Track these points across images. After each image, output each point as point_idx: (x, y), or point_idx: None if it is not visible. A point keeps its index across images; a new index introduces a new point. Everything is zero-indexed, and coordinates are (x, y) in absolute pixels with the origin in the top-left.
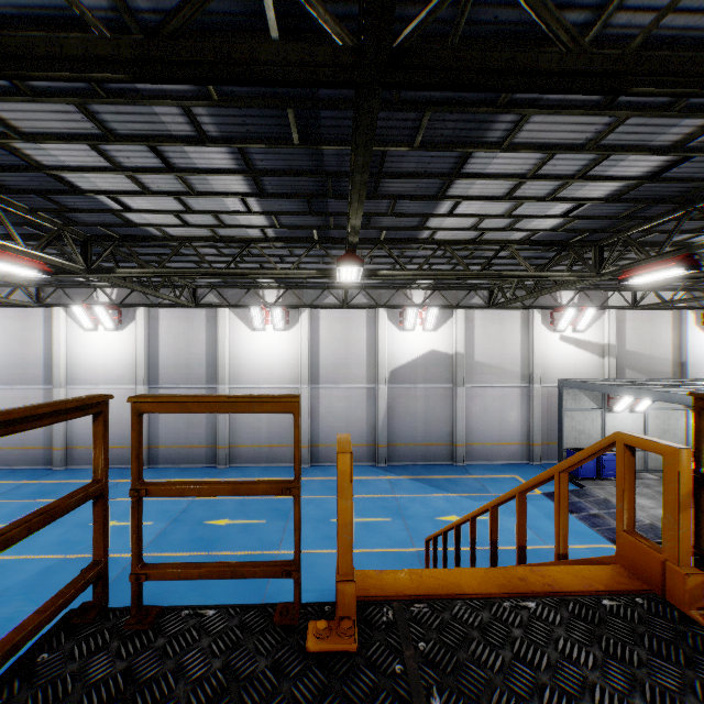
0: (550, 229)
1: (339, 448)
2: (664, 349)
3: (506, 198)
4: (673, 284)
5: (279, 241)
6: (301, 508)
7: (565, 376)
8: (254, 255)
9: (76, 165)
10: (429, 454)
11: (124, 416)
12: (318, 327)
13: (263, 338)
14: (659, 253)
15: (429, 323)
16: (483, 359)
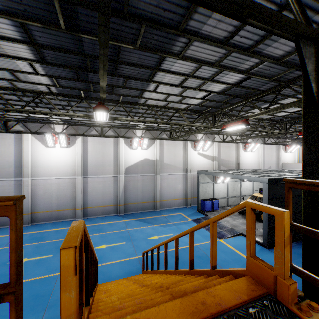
0: (196, 104)
1: (64, 242)
2: (233, 158)
3: (180, 86)
4: (236, 133)
5: (60, 95)
6: None
7: (200, 169)
8: (45, 103)
9: None
10: (144, 207)
11: None
12: (87, 146)
13: (54, 151)
14: (236, 118)
15: (144, 146)
16: (167, 162)
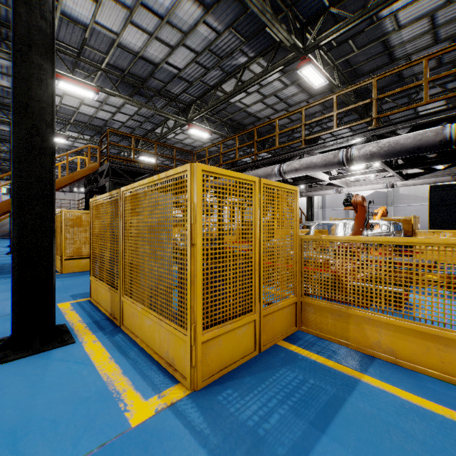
0: None
1: None
2: None
3: None
4: None
5: None
6: None
7: None
8: None
9: (248, 160)
10: None
11: None
12: None
13: None
14: None
15: None
16: (404, 192)
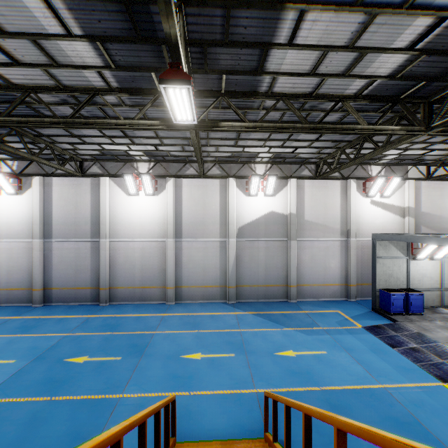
0: (388, 76)
1: None
2: None
3: (358, 3)
4: None
5: (123, 92)
6: (157, 344)
7: (375, 232)
8: (111, 118)
9: None
10: (269, 293)
11: (24, 264)
12: (181, 192)
13: (137, 201)
14: None
15: (269, 190)
16: (311, 218)
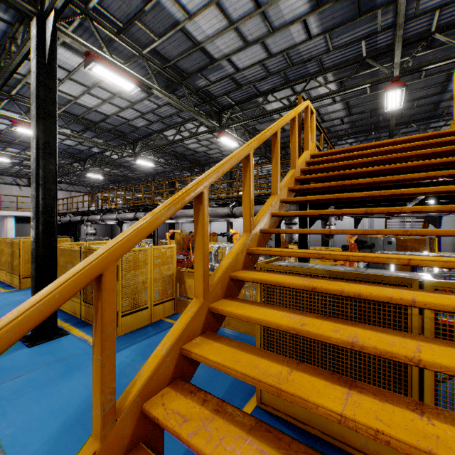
0: None
1: None
2: None
3: None
4: None
5: None
6: None
7: None
8: None
9: None
10: None
11: None
12: None
13: None
14: None
15: None
16: None
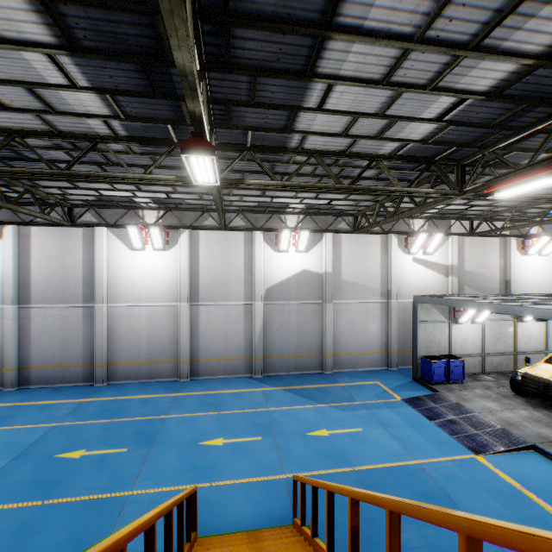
0: (420, 140)
1: None
2: (494, 269)
3: (384, 82)
4: (502, 215)
5: (133, 141)
6: (170, 430)
7: (417, 293)
8: (115, 164)
9: None
10: (301, 364)
11: None
12: (198, 247)
13: (142, 257)
14: (530, 163)
15: (301, 245)
16: (349, 277)
